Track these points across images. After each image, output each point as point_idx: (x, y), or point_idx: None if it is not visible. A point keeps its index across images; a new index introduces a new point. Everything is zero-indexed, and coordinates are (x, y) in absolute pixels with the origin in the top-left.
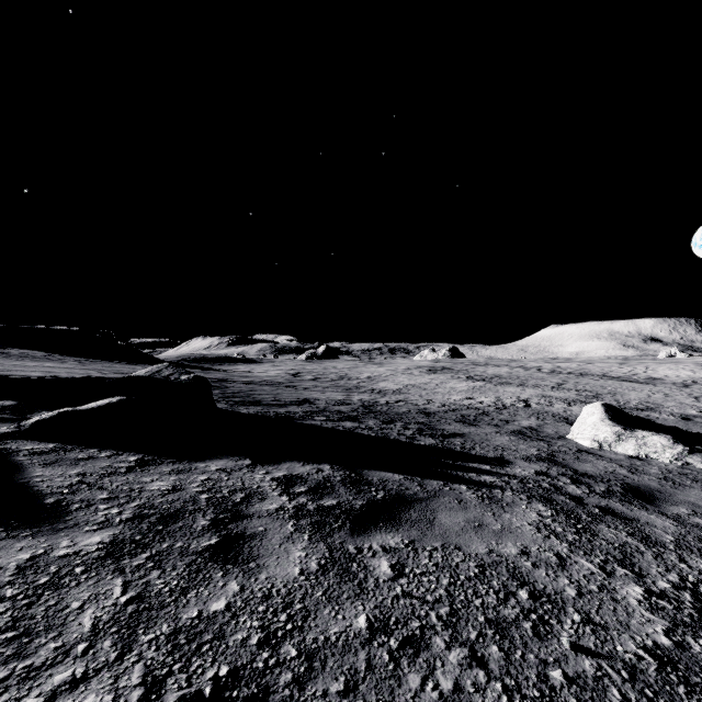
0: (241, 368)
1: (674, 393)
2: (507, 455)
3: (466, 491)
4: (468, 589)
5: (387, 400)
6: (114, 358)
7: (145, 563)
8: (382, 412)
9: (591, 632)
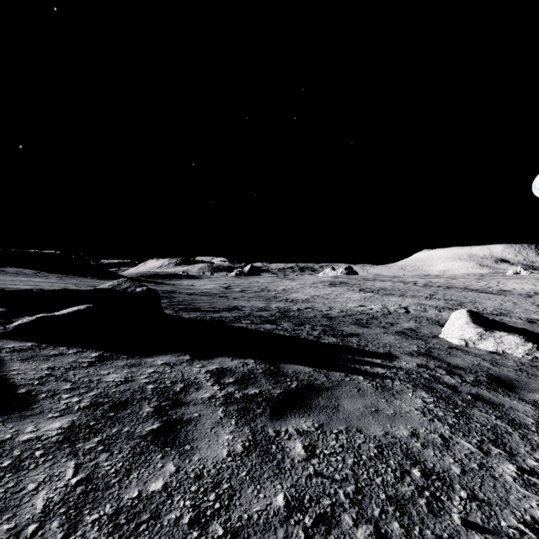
0: (186, 282)
1: (520, 302)
2: (394, 351)
3: (363, 381)
4: (370, 468)
5: (298, 307)
6: (88, 274)
7: (96, 446)
8: (294, 317)
9: (477, 508)
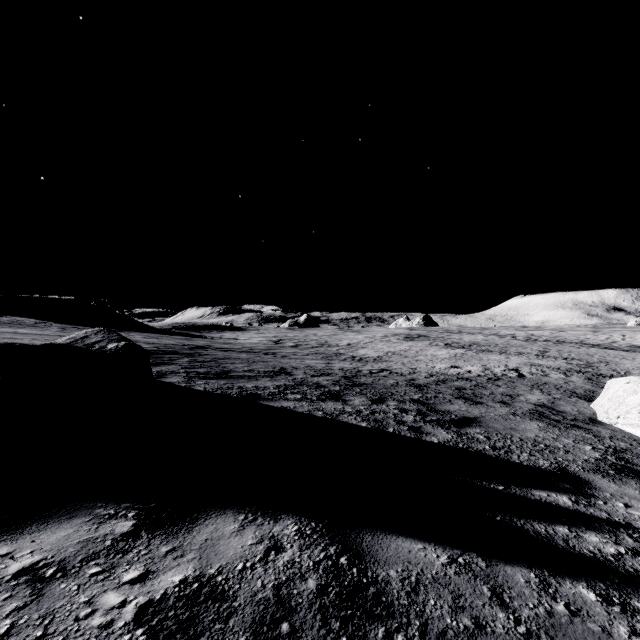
0: (227, 335)
1: None
2: (566, 463)
3: (612, 621)
4: None
5: (370, 369)
6: (106, 325)
7: None
8: (367, 386)
9: None
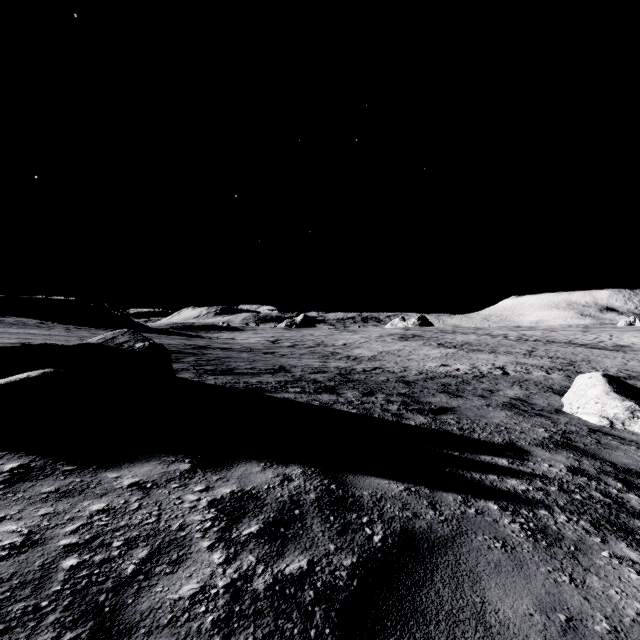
0: (225, 335)
1: None
2: (517, 440)
3: (502, 517)
4: None
5: (364, 368)
6: (106, 325)
7: None
8: (360, 382)
9: None
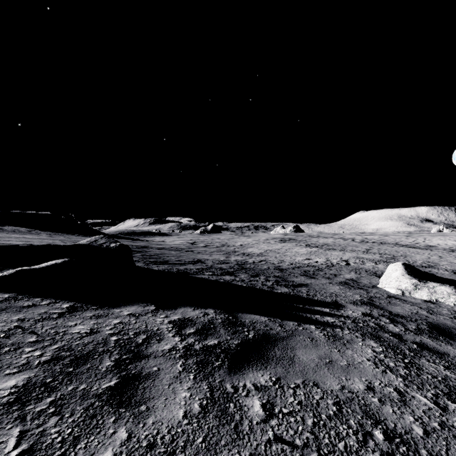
0: (158, 238)
1: (445, 255)
2: (340, 300)
3: (315, 331)
4: (331, 430)
5: (254, 260)
6: (74, 232)
7: (47, 408)
8: (250, 269)
9: None
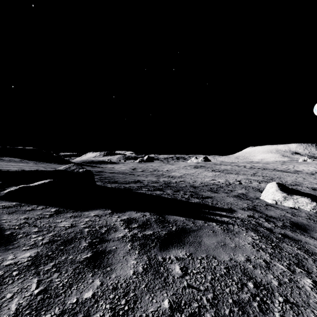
0: (109, 166)
1: (307, 177)
2: (233, 207)
3: (216, 226)
4: (222, 282)
5: (176, 181)
6: (52, 161)
7: (51, 268)
8: (173, 186)
9: (290, 308)
